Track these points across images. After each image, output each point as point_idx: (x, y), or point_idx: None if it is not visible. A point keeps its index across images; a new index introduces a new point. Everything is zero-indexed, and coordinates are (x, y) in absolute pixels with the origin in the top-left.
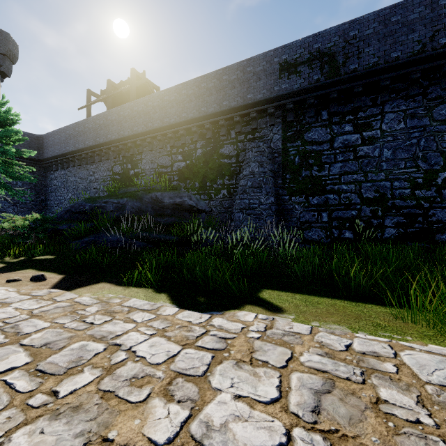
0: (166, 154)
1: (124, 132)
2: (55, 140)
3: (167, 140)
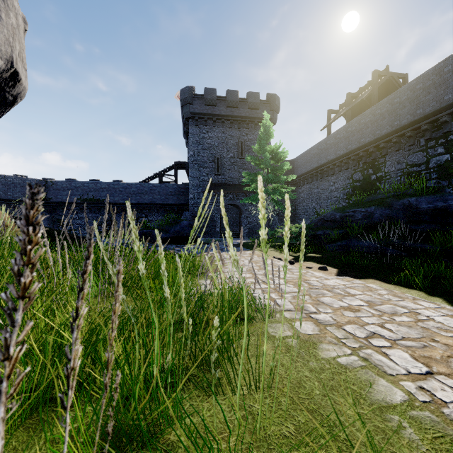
0: (419, 150)
1: (365, 138)
2: (302, 161)
3: (420, 134)
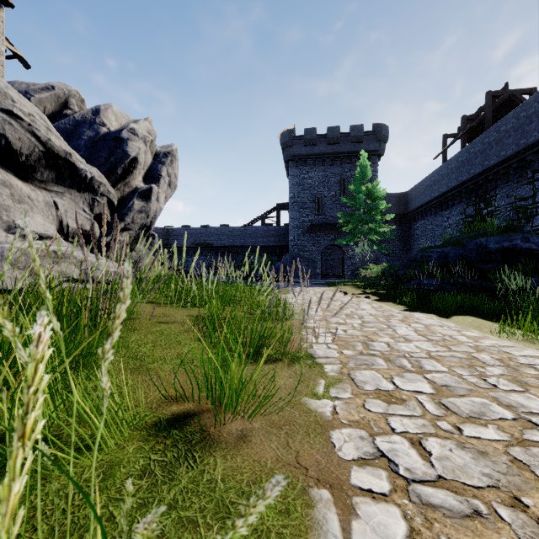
0: (526, 182)
1: (474, 170)
2: (416, 194)
3: (527, 164)
